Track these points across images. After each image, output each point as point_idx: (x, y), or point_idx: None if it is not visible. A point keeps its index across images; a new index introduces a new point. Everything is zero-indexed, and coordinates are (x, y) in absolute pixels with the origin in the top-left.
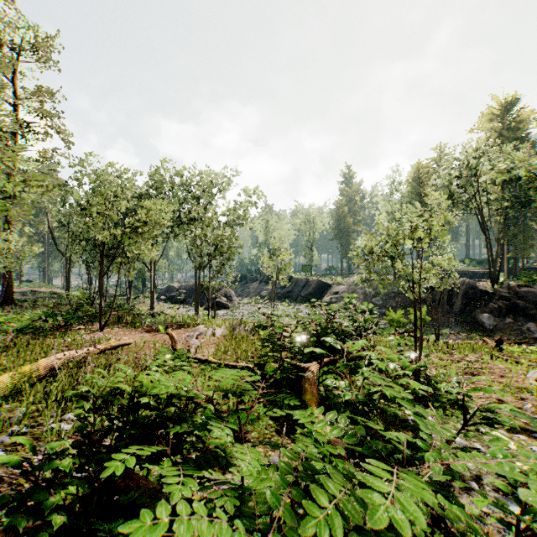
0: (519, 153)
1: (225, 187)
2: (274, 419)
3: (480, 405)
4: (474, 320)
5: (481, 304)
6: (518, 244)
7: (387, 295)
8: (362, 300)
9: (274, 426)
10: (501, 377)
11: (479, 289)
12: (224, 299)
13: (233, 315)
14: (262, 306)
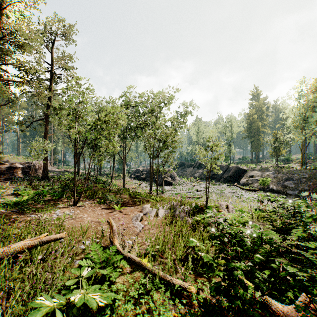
0: None
1: (169, 101)
2: None
3: None
4: None
5: None
6: None
7: (298, 180)
8: (275, 183)
9: None
10: None
11: None
12: (169, 179)
13: (175, 191)
14: (195, 184)
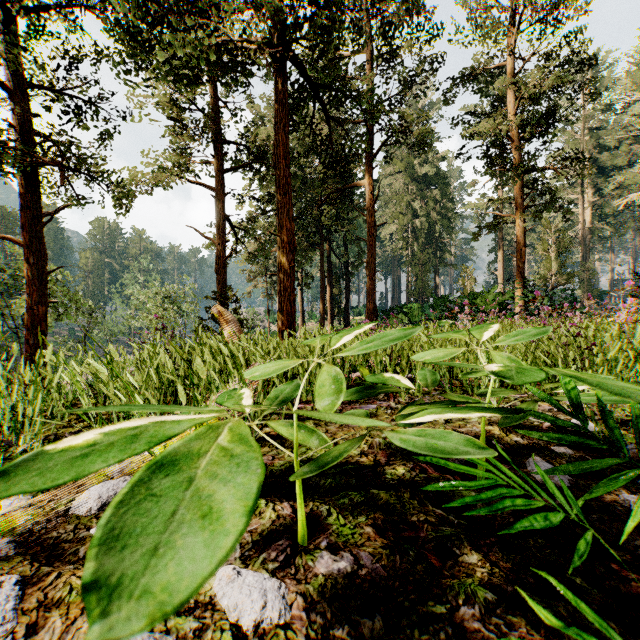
0: None
1: None
2: None
3: None
4: None
5: None
6: None
7: None
8: None
9: None
10: None
11: None
12: None
13: None
14: None
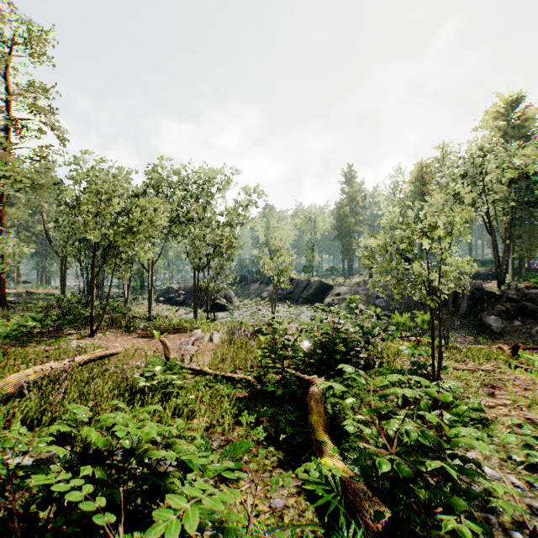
0: (527, 151)
1: (224, 186)
2: (276, 444)
3: (506, 425)
4: (480, 322)
5: (487, 306)
6: (524, 244)
7: (390, 297)
8: (365, 302)
9: (276, 454)
10: (523, 389)
11: (485, 290)
12: (224, 301)
13: (233, 318)
14: (262, 308)
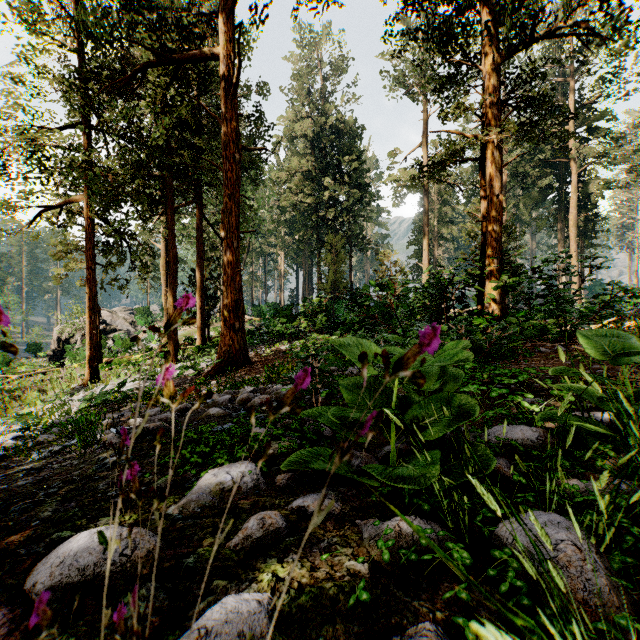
0: None
1: None
2: None
3: None
4: None
5: None
6: None
7: None
8: None
9: None
10: None
11: None
12: None
13: None
14: None
